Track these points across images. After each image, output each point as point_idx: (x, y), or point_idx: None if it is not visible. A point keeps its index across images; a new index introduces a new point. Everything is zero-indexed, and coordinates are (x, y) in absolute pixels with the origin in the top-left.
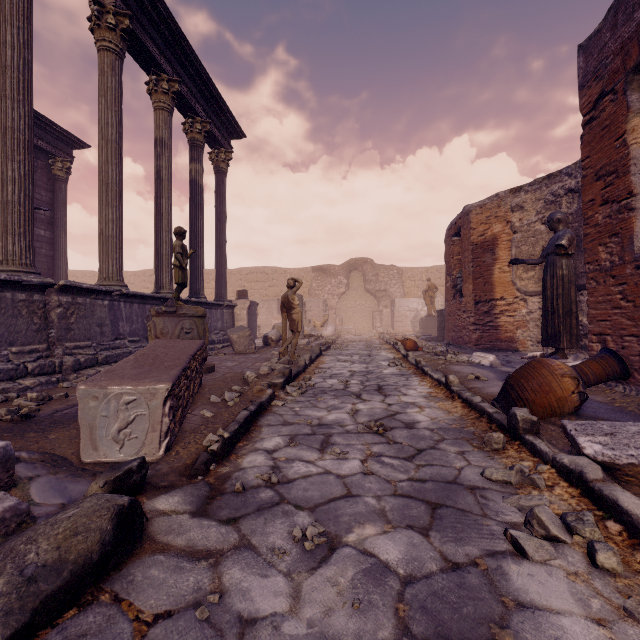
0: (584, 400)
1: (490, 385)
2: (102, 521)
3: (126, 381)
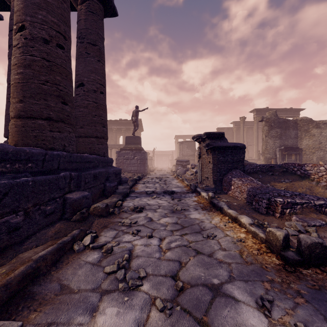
0: None
1: None
2: None
3: None
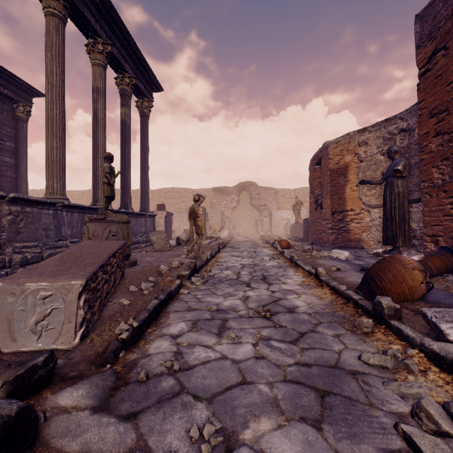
0: (430, 288)
1: (349, 275)
2: None
3: (43, 278)
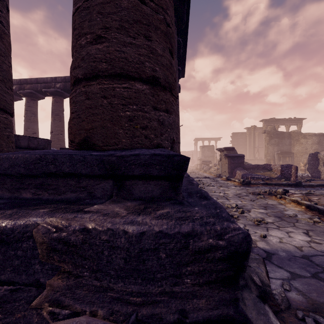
0: None
1: None
2: None
3: None
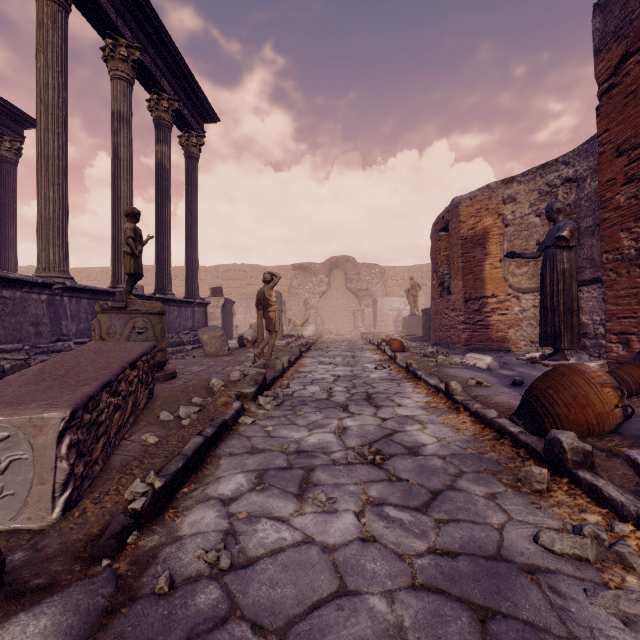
0: (629, 416)
1: (496, 392)
2: None
3: None
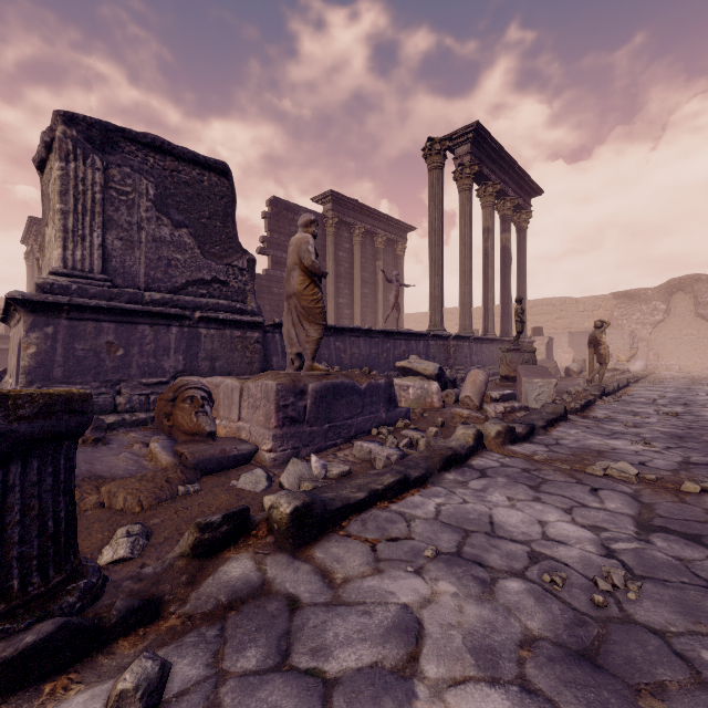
0: None
1: None
2: (561, 407)
3: (538, 378)
